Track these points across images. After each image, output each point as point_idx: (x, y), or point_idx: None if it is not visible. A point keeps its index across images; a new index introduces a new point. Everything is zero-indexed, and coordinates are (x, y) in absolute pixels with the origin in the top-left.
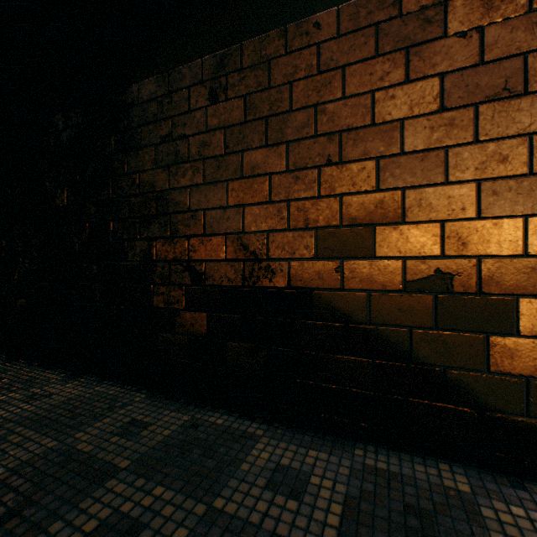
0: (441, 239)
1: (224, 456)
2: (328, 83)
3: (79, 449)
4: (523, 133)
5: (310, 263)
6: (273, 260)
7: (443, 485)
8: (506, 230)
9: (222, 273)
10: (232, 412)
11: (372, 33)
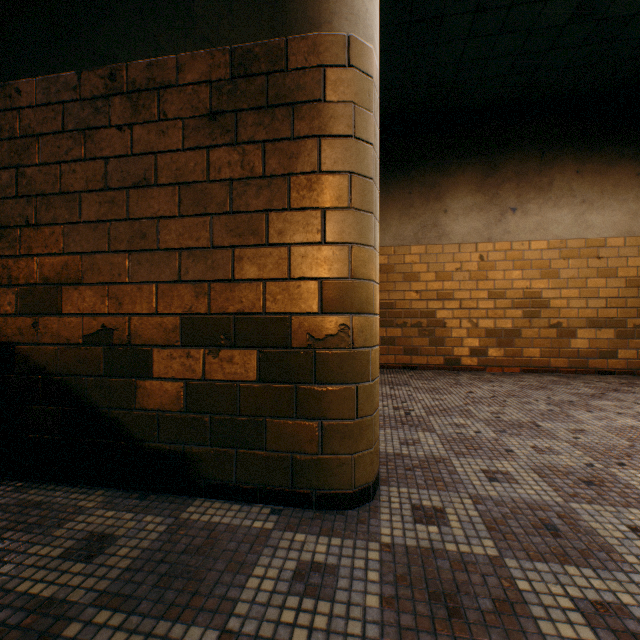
0: (107, 299)
1: None
2: (28, 148)
3: None
4: (156, 217)
5: (14, 318)
6: None
7: (76, 505)
8: (146, 293)
9: None
10: None
11: (61, 110)
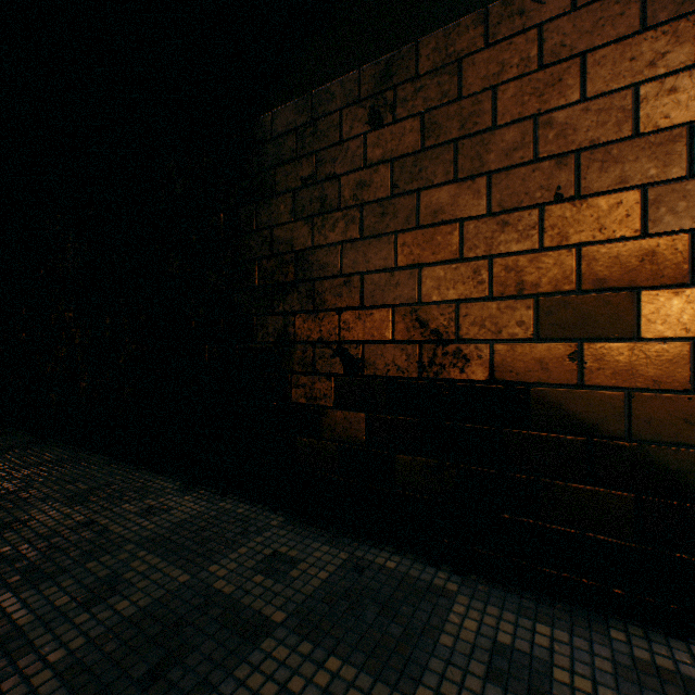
0: None
1: (410, 620)
2: (556, 81)
3: (217, 588)
4: None
5: (526, 346)
6: (465, 342)
7: None
8: None
9: (388, 359)
10: (404, 551)
11: None
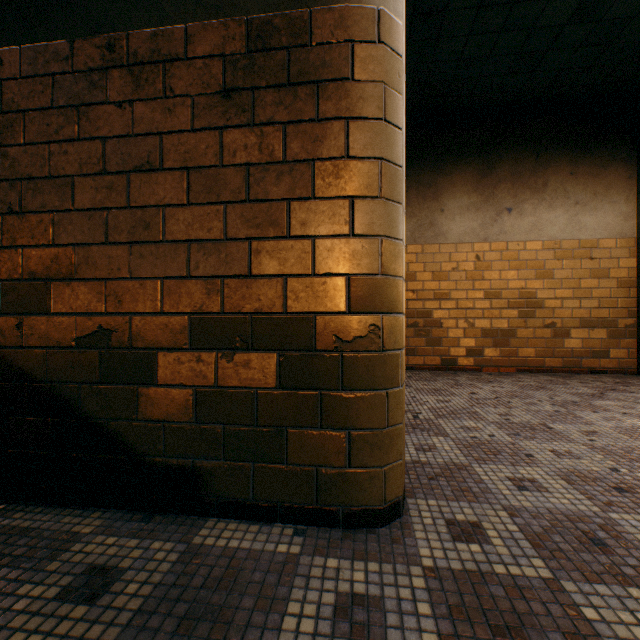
0: (105, 297)
1: None
2: (11, 126)
3: None
4: (161, 205)
5: None
6: None
7: (70, 531)
8: (150, 290)
9: None
10: None
11: (50, 83)
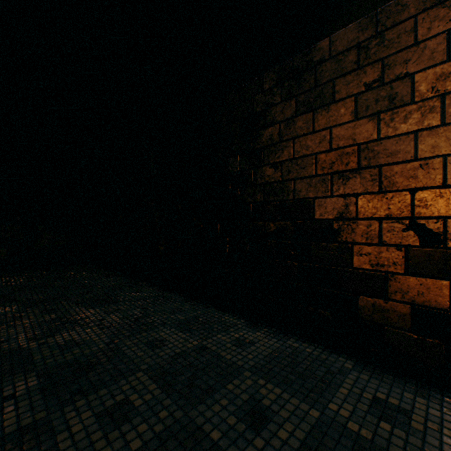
0: None
1: None
2: None
3: (353, 430)
4: None
5: None
6: None
7: None
8: None
9: None
10: None
11: None
